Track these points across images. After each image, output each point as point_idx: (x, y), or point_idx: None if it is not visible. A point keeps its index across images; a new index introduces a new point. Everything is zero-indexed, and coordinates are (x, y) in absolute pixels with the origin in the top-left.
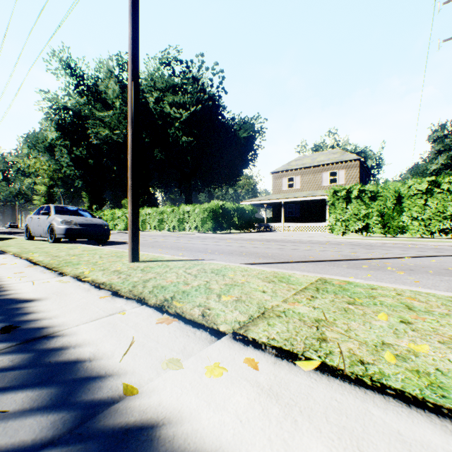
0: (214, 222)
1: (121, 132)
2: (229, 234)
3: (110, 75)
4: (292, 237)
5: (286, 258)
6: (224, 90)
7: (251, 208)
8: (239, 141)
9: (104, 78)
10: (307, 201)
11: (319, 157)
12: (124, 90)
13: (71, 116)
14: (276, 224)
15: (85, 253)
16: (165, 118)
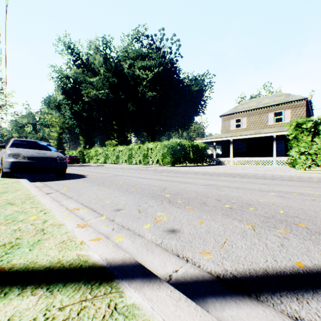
0: (172, 156)
1: (104, 92)
2: (186, 167)
3: (97, 51)
4: (253, 171)
5: None
6: (180, 55)
7: (204, 145)
8: (192, 94)
9: (93, 53)
10: (253, 139)
11: (264, 100)
12: (107, 61)
13: (71, 83)
14: (225, 159)
15: None
16: (136, 79)
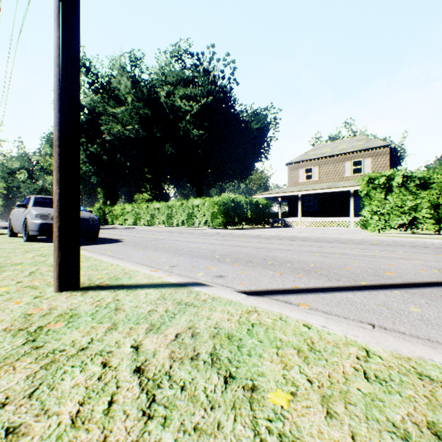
0: (225, 216)
1: (133, 127)
2: (242, 229)
3: (122, 72)
4: (318, 234)
5: (345, 274)
6: (236, 81)
7: (265, 202)
8: (251, 133)
9: (117, 75)
10: (327, 194)
11: (340, 146)
12: (136, 86)
13: (86, 114)
14: (292, 219)
15: (28, 261)
16: (176, 112)
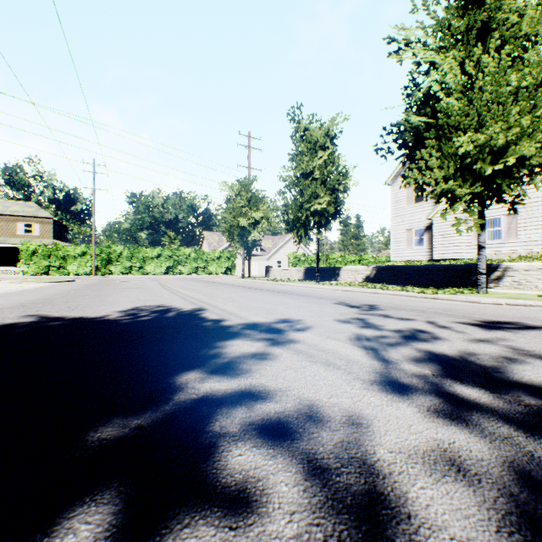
0: None
1: None
2: None
3: None
4: None
5: None
6: None
7: None
8: None
9: None
10: None
11: (14, 207)
12: None
13: None
14: None
15: None
16: None
